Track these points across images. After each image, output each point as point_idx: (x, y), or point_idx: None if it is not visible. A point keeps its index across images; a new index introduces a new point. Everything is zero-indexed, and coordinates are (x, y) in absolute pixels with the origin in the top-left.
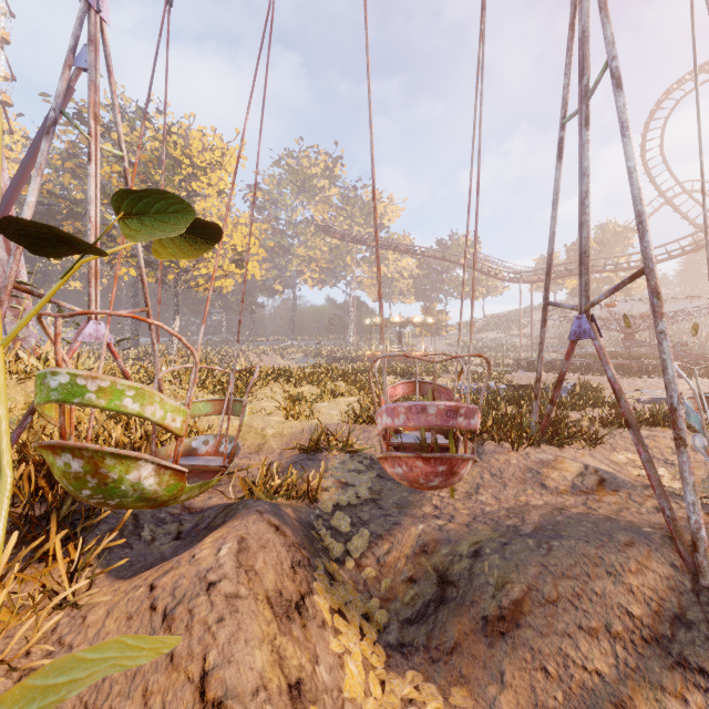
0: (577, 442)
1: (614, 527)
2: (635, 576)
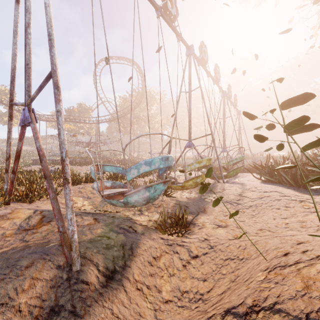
0: (44, 197)
1: (23, 255)
2: (26, 293)
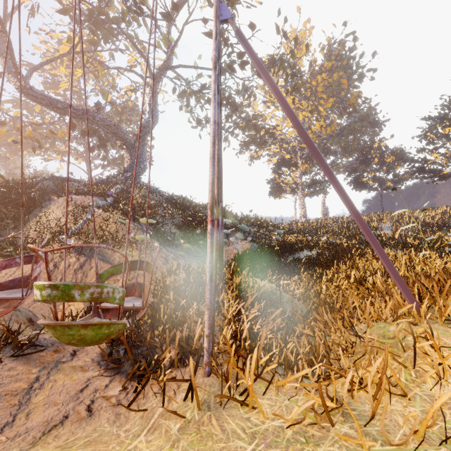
0: None
1: None
2: None
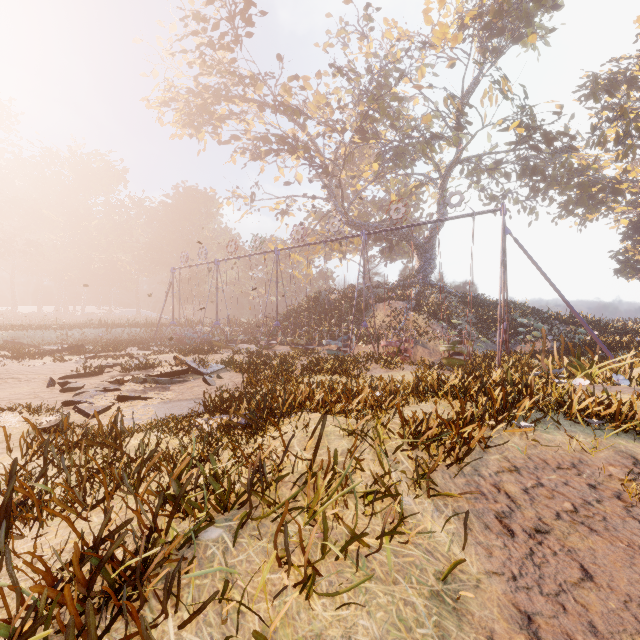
0: None
1: None
2: None
